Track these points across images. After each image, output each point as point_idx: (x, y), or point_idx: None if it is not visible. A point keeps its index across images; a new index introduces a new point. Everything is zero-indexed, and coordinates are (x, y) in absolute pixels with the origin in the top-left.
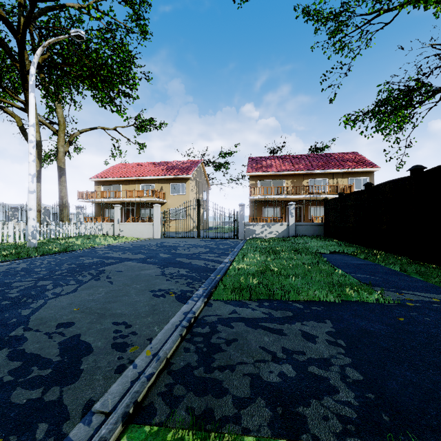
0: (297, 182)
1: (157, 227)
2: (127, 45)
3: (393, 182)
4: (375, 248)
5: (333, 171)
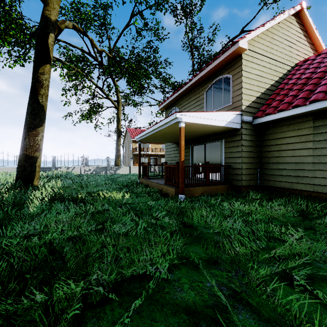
0: None
1: None
2: (163, 68)
3: None
4: None
5: None
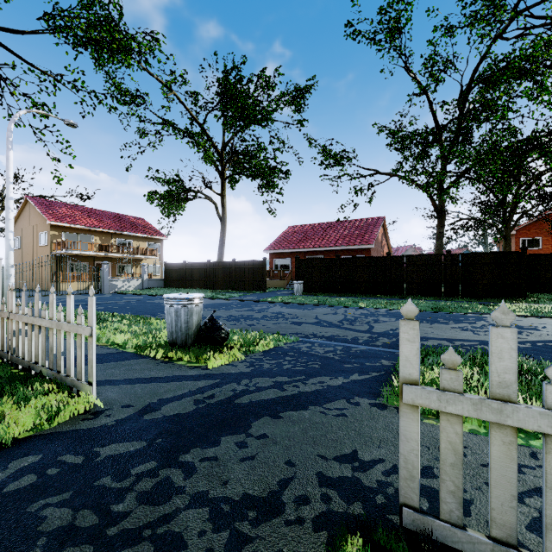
0: (106, 240)
1: (0, 286)
2: None
3: (224, 262)
4: (214, 289)
5: (138, 235)
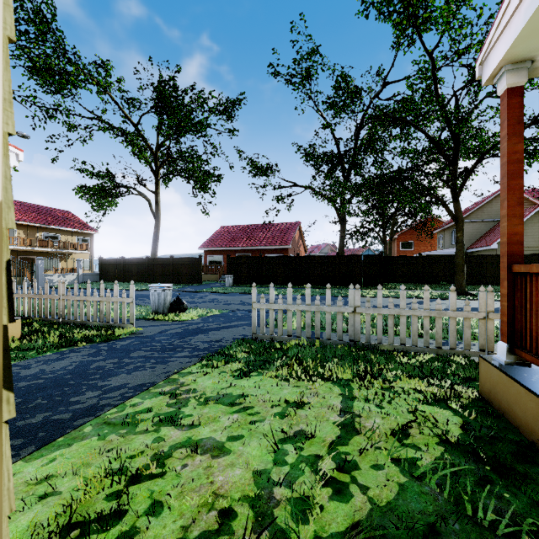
0: (31, 234)
1: None
2: None
3: (163, 258)
4: (153, 282)
5: (67, 229)
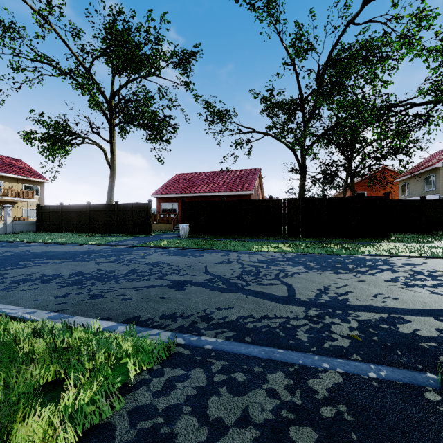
0: None
1: None
2: None
3: (106, 204)
4: (95, 232)
5: (11, 175)
